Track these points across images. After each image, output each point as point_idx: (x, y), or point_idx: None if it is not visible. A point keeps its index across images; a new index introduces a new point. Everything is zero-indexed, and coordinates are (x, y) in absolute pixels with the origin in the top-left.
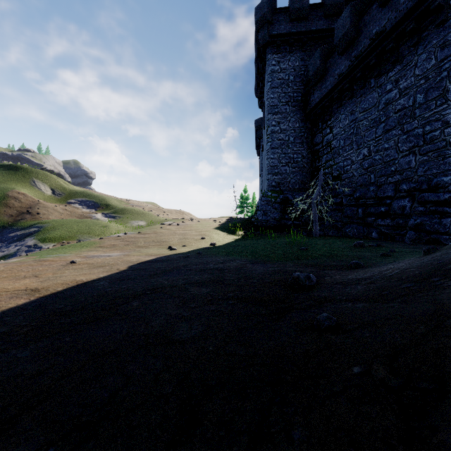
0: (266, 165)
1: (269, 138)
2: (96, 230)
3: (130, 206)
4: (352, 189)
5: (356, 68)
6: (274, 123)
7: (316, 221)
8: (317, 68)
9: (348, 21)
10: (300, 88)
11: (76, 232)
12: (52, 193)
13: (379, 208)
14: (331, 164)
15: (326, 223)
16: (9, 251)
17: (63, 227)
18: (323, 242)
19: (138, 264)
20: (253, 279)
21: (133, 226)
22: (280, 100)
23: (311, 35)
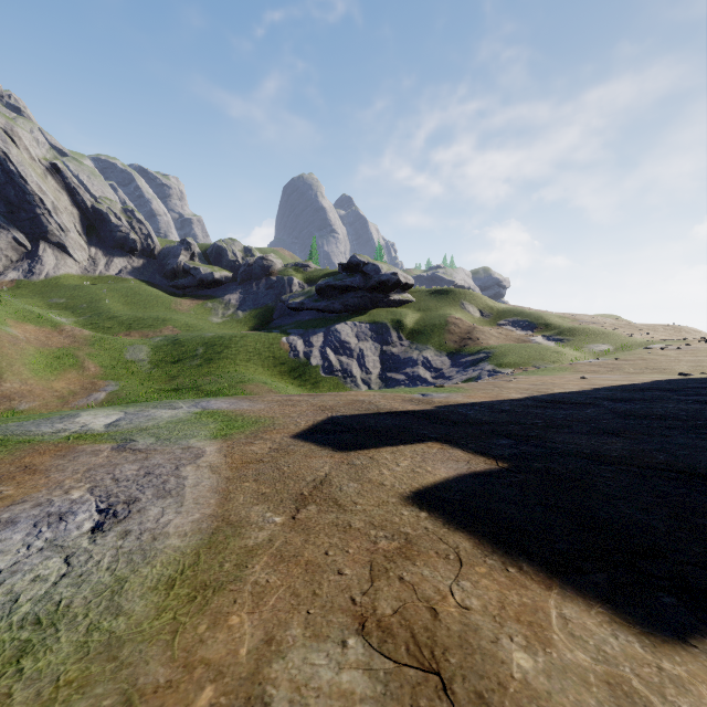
0: None
1: None
2: (549, 356)
3: (579, 323)
4: None
5: None
6: None
7: None
8: None
9: None
10: None
11: (528, 358)
12: (480, 315)
13: None
14: None
15: None
16: (471, 374)
17: (511, 353)
18: None
19: (657, 380)
20: None
21: (592, 352)
22: None
23: None
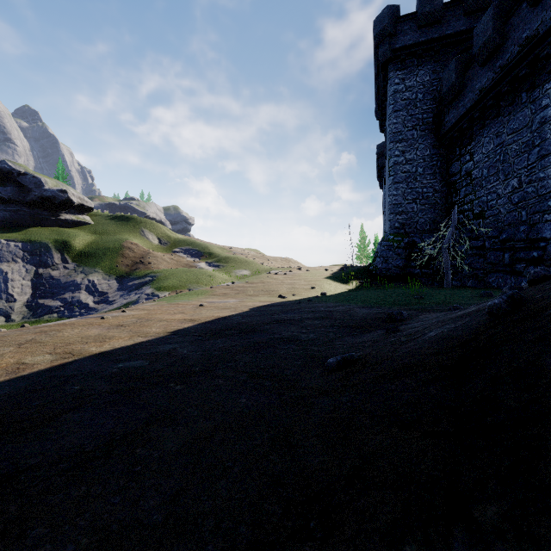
0: (387, 203)
1: (391, 171)
2: (204, 279)
3: (233, 254)
4: (498, 230)
5: (502, 81)
6: (397, 153)
7: (447, 269)
8: (452, 83)
9: (490, 26)
10: (431, 107)
11: (186, 282)
12: (159, 242)
13: (530, 253)
14: (471, 199)
15: (464, 272)
16: (131, 298)
17: (173, 277)
18: (448, 292)
19: (257, 307)
20: (357, 317)
21: (237, 276)
22: (405, 125)
23: (446, 41)
